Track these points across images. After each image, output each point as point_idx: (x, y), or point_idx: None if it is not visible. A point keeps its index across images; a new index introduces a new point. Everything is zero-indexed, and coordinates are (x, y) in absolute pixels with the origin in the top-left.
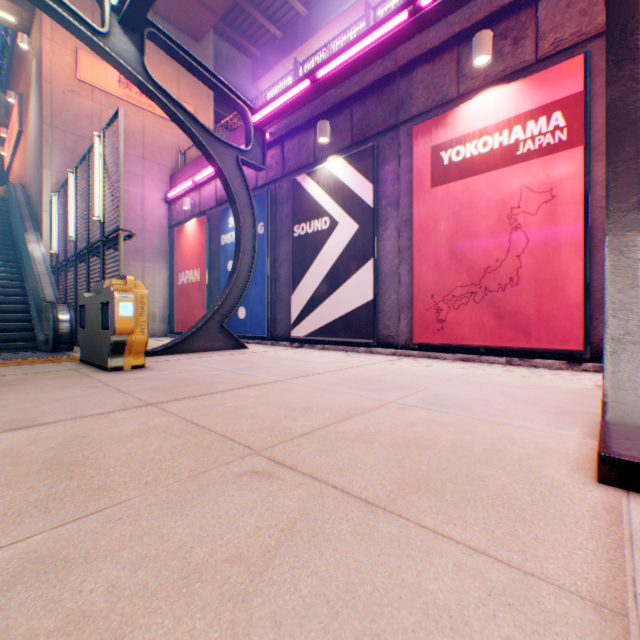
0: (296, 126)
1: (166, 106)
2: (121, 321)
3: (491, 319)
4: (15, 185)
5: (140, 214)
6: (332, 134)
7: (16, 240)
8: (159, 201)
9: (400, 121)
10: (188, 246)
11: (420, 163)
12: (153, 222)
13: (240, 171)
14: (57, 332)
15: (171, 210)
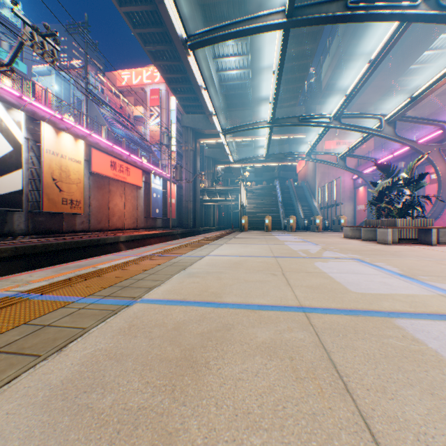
0: (393, 160)
1: (350, 172)
2: (341, 223)
3: (441, 223)
4: (304, 182)
5: (342, 186)
6: (404, 164)
7: (307, 200)
8: (349, 180)
9: (422, 163)
10: (359, 196)
11: (425, 177)
12: (346, 188)
13: (372, 179)
14: (324, 226)
15: (353, 182)
